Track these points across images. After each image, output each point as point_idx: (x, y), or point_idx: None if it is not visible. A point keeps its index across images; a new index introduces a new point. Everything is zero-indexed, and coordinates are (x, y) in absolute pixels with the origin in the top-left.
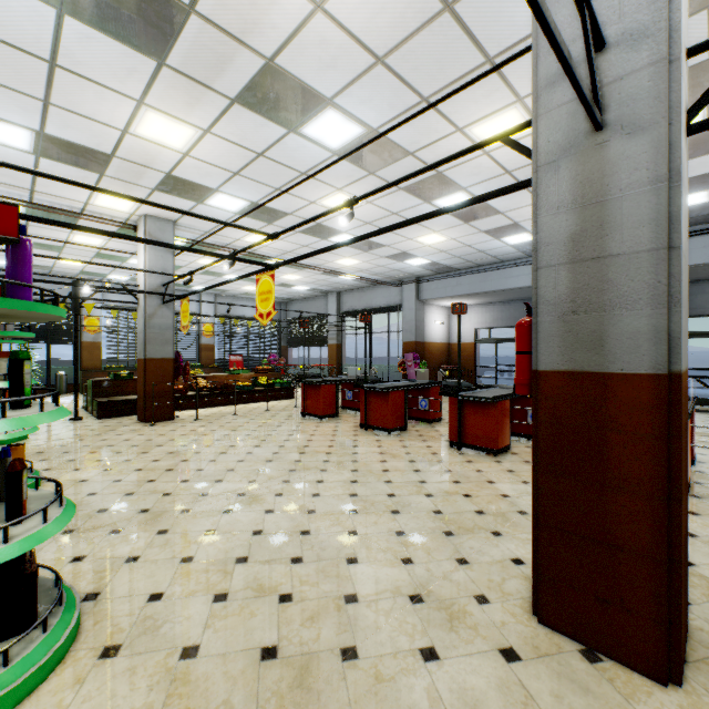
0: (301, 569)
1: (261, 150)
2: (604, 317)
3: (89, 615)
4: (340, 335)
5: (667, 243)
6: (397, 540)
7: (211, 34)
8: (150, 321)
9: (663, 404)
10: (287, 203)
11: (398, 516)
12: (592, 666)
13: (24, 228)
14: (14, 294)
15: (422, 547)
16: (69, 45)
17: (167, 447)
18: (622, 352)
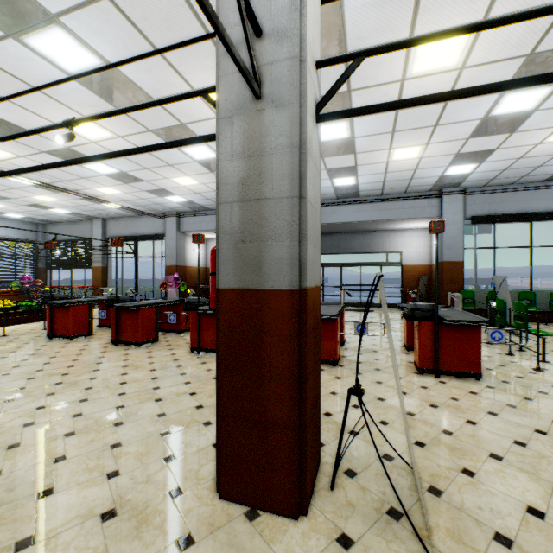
0: None
1: None
2: (262, 246)
3: None
4: (106, 258)
5: (298, 193)
6: (110, 454)
7: None
8: None
9: (296, 312)
10: (23, 117)
11: (120, 428)
12: (251, 524)
13: None
14: None
15: (135, 455)
16: None
17: None
18: (272, 274)
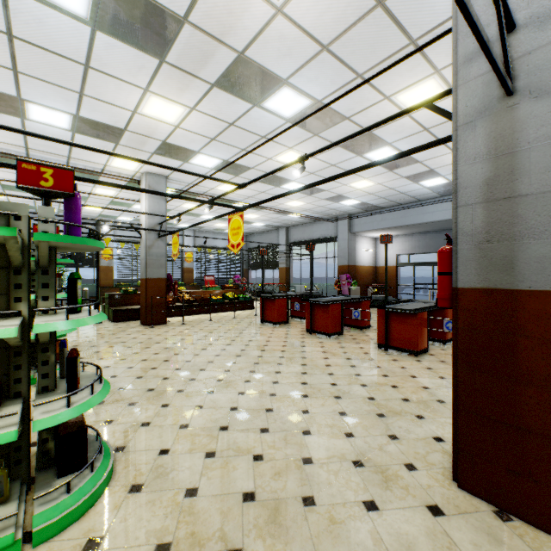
0: (268, 437)
1: (232, 120)
2: (514, 245)
3: (119, 462)
4: (288, 260)
5: None
6: (340, 418)
7: (198, 37)
8: (149, 251)
9: None
10: (250, 160)
11: (340, 401)
12: (504, 524)
13: (76, 186)
14: (70, 232)
15: (360, 425)
16: (98, 52)
17: (163, 343)
18: (529, 273)
